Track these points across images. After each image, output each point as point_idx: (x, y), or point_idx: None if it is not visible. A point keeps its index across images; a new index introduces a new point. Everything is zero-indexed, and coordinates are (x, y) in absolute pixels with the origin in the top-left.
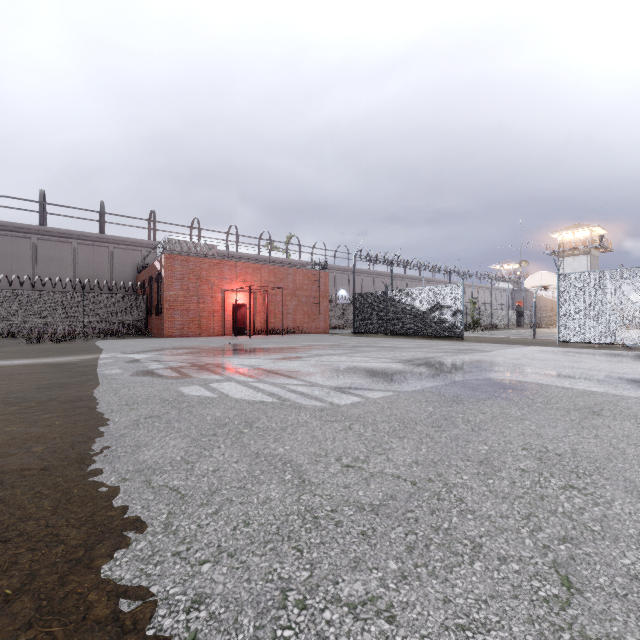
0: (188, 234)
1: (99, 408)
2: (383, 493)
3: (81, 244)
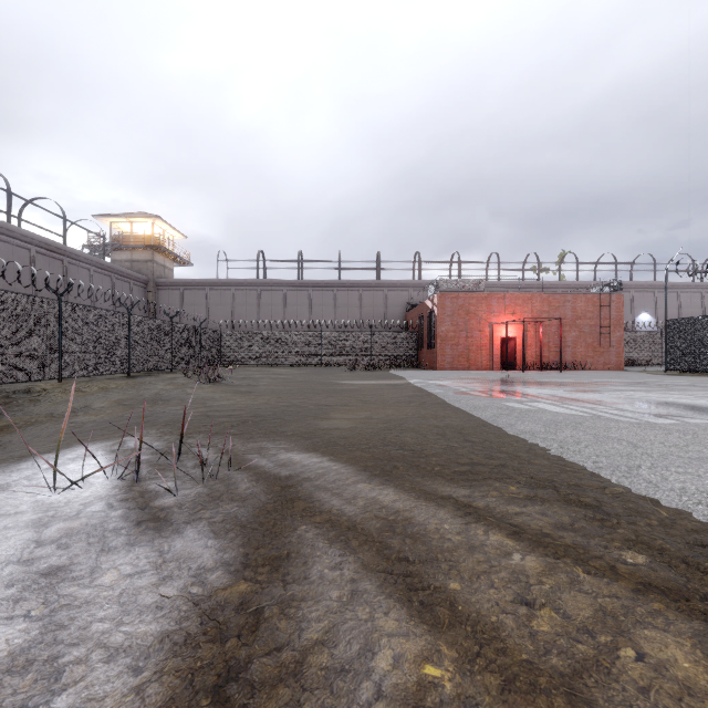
0: (447, 269)
1: (459, 408)
2: (699, 456)
3: (364, 291)
